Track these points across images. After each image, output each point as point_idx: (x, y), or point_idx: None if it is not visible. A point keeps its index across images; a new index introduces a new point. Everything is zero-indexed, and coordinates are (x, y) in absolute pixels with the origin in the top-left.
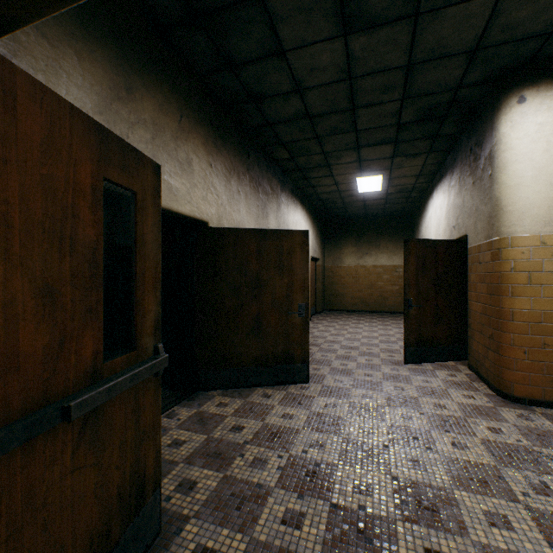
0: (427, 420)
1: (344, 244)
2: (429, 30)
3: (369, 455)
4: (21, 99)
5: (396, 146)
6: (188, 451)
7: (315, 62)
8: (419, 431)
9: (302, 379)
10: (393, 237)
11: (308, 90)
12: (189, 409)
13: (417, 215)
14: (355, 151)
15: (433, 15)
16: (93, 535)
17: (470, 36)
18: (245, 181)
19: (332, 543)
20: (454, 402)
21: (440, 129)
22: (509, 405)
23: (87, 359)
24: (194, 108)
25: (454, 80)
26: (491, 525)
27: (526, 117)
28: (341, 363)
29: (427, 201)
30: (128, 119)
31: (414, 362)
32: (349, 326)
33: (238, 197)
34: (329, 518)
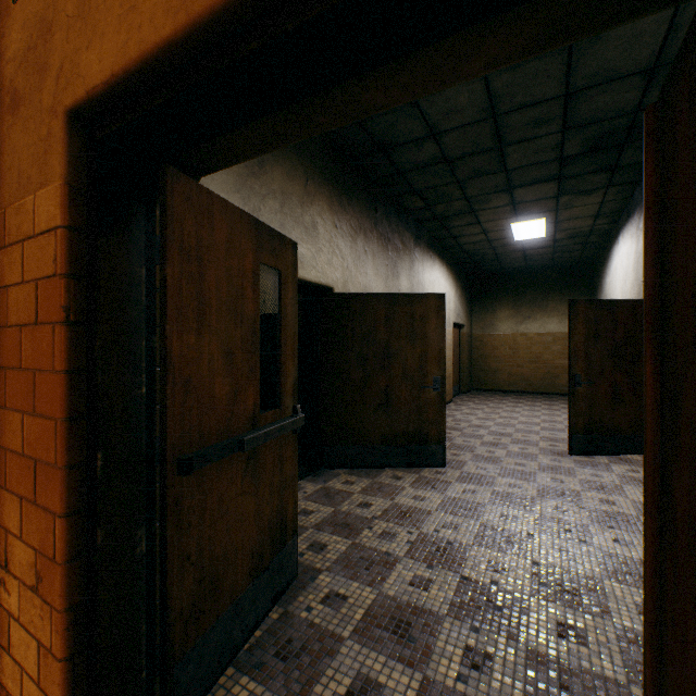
0: (587, 514)
1: (497, 306)
2: (588, 56)
3: (508, 541)
4: (216, 216)
5: (560, 183)
6: (317, 519)
7: (451, 105)
8: (574, 524)
9: (438, 463)
10: (566, 295)
11: (444, 133)
12: (315, 484)
13: (600, 266)
14: (506, 193)
15: (591, 40)
16: (253, 550)
17: (644, 55)
18: (373, 238)
19: (459, 605)
20: (629, 499)
21: (619, 158)
22: None
23: (250, 408)
24: (319, 168)
25: (630, 103)
26: (640, 614)
27: None
28: (487, 450)
29: (611, 248)
30: (260, 193)
31: (582, 453)
32: (502, 409)
33: (364, 258)
34: (458, 586)
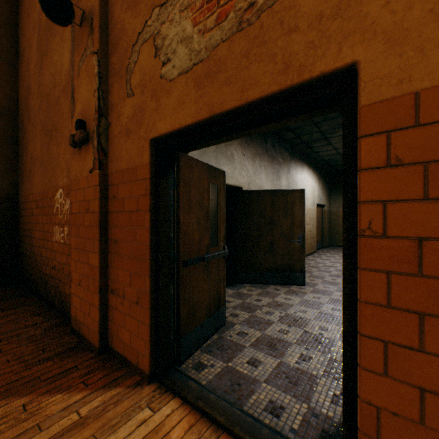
0: None
1: None
2: None
3: (333, 319)
4: (194, 167)
5: None
6: (234, 305)
7: None
8: None
9: (300, 283)
10: None
11: None
12: (232, 290)
13: None
14: None
15: None
16: (207, 305)
17: None
18: (264, 158)
19: (301, 340)
20: None
21: None
22: None
23: (206, 245)
24: None
25: None
26: None
27: None
28: (332, 278)
29: None
30: None
31: None
32: None
33: (259, 170)
34: (302, 334)
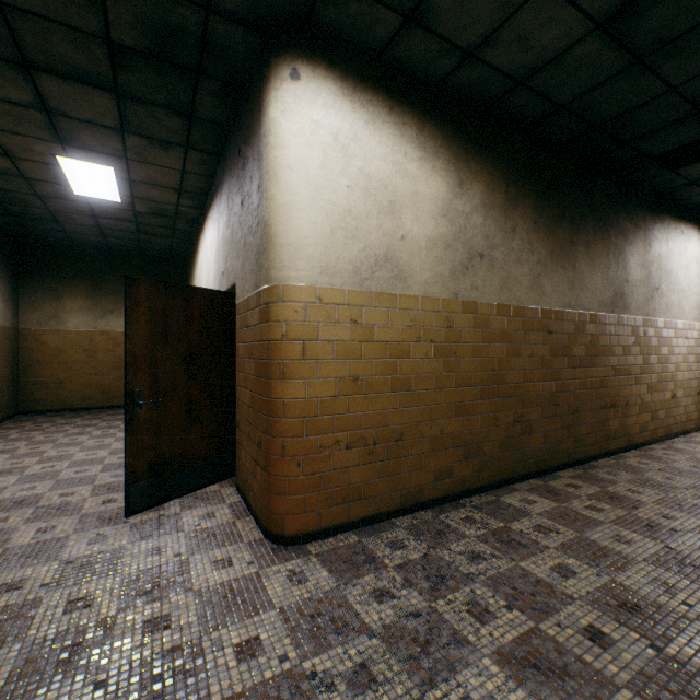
0: None
1: (66, 292)
2: None
3: None
4: None
5: (122, 104)
6: None
7: None
8: None
9: None
10: None
11: None
12: None
13: (191, 261)
14: (24, 74)
15: None
16: None
17: None
18: None
19: None
20: (194, 592)
21: (196, 100)
22: (280, 556)
23: None
24: None
25: None
26: None
27: (302, 104)
28: None
29: (200, 239)
30: None
31: (148, 507)
32: (56, 443)
33: None
34: None
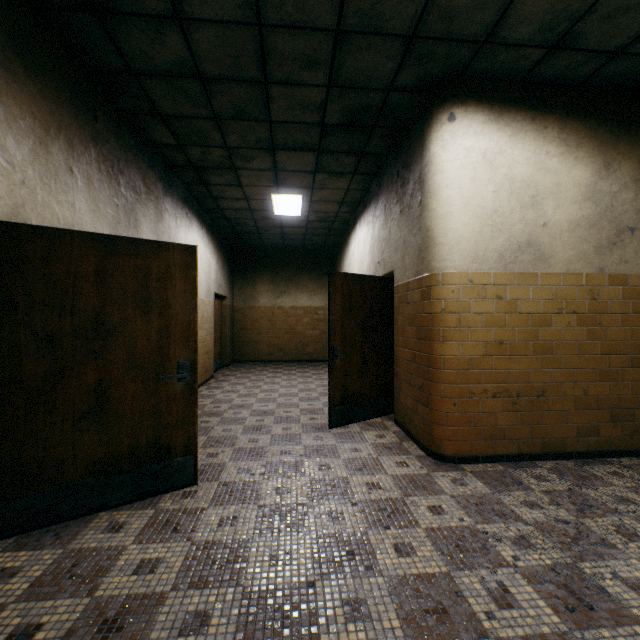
0: (362, 514)
1: (258, 280)
2: None
3: (286, 617)
4: None
5: (319, 157)
6: None
7: None
8: (354, 538)
9: (186, 481)
10: (314, 274)
11: (194, 23)
12: None
13: (339, 251)
14: (270, 154)
15: None
16: None
17: (409, 12)
18: (88, 157)
19: None
20: (389, 475)
21: (367, 144)
22: (442, 468)
23: None
24: None
25: (387, 76)
26: None
27: (456, 138)
28: (251, 438)
29: (350, 235)
30: None
31: (340, 424)
32: (264, 381)
33: (69, 180)
34: None
